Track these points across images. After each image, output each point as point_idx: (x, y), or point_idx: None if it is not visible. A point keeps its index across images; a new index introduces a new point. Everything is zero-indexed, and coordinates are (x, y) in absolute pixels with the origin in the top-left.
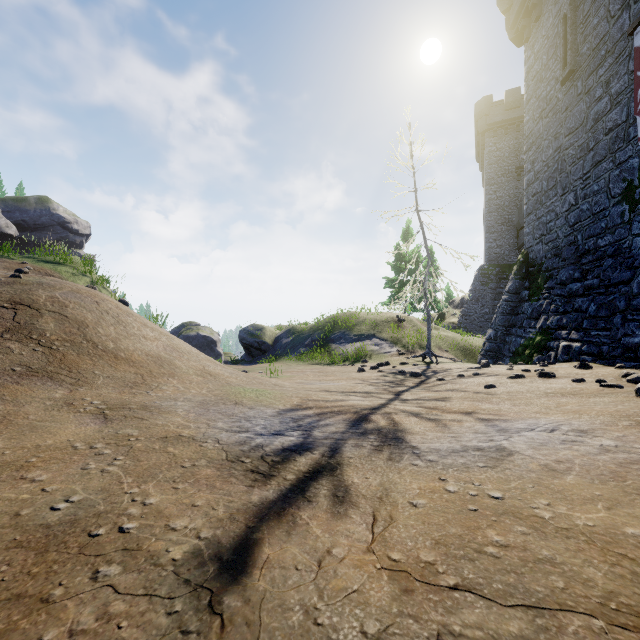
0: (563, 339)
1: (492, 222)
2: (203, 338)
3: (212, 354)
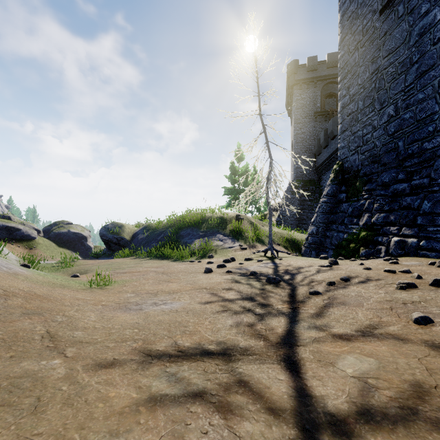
0: (392, 234)
1: (298, 150)
2: (74, 234)
3: (82, 248)
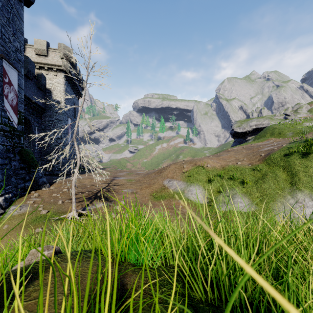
0: None
1: None
2: None
3: None
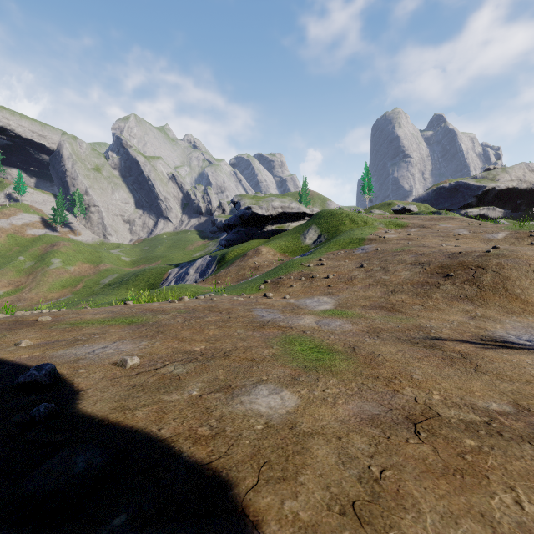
0: None
1: None
2: None
3: None
